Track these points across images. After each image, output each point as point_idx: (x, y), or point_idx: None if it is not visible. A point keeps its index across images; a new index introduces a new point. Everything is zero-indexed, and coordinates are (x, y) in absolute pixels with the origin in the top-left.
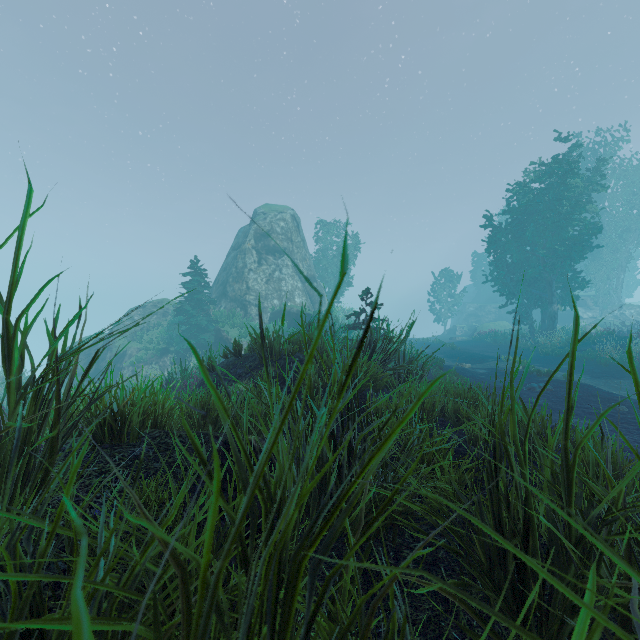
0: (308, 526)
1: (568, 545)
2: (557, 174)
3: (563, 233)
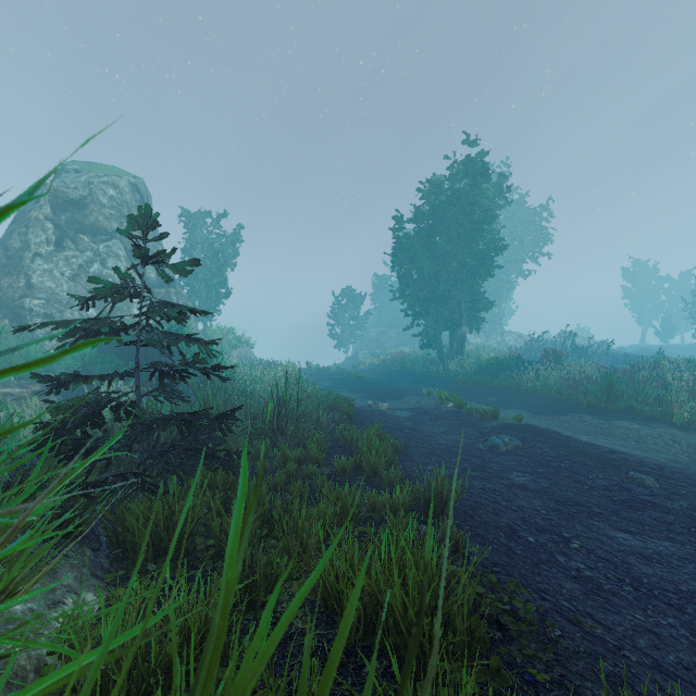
0: None
1: None
2: (470, 175)
3: (474, 245)
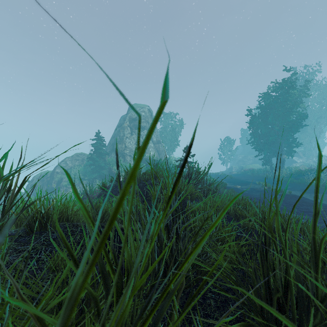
0: (149, 287)
1: (317, 302)
2: (285, 88)
3: (288, 118)
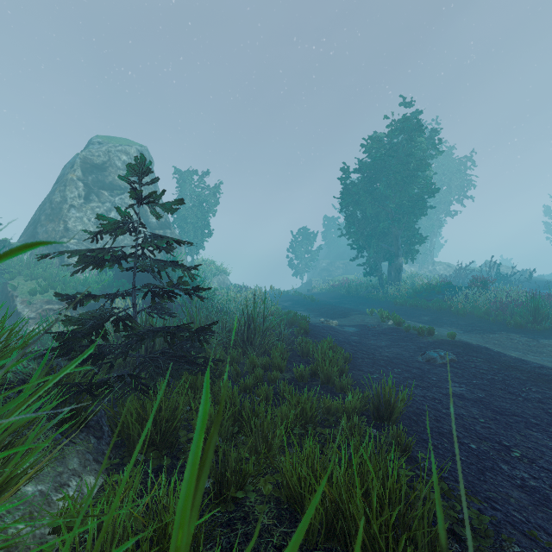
0: None
1: None
2: (406, 131)
3: (410, 189)
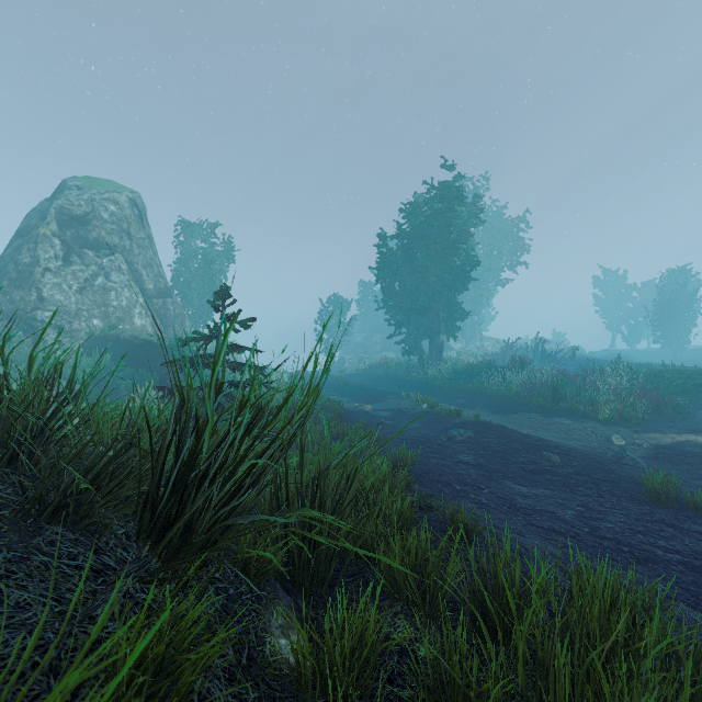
0: None
1: None
2: (447, 199)
3: (451, 261)
